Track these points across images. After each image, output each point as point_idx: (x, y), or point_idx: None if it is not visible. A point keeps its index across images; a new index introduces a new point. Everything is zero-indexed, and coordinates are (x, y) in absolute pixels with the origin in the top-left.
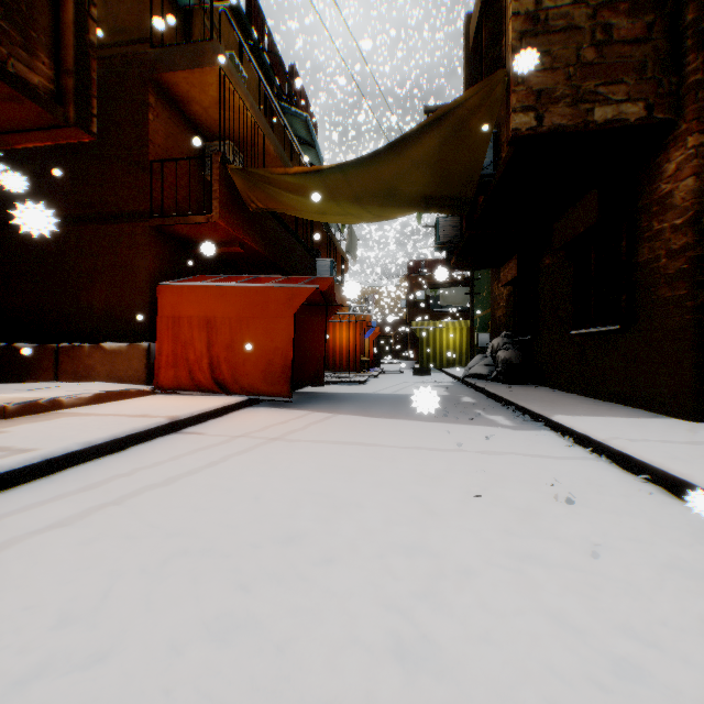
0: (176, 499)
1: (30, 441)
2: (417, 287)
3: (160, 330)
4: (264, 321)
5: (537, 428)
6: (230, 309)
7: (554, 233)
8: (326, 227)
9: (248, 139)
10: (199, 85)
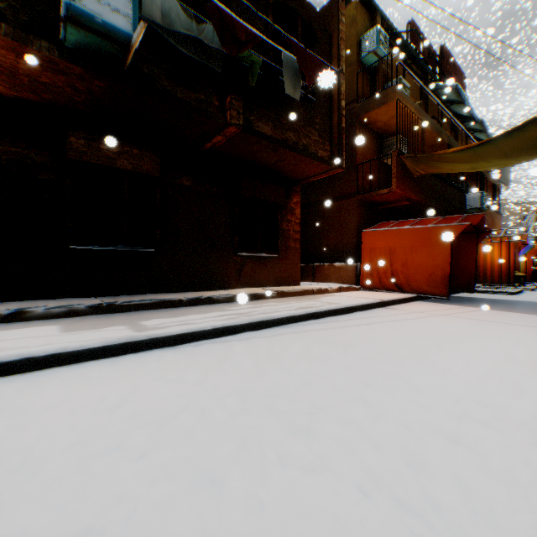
0: (403, 325)
1: (334, 301)
2: None
3: (362, 256)
4: (427, 248)
5: None
6: (404, 242)
7: None
8: None
9: (411, 128)
10: (383, 112)
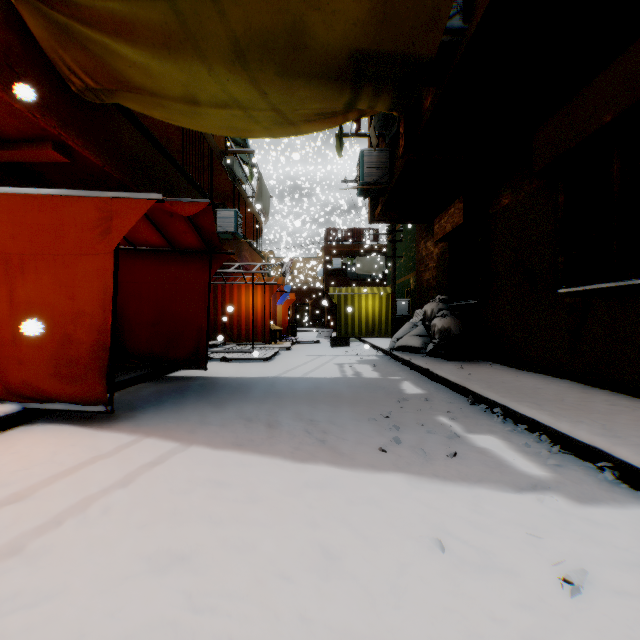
0: None
1: None
2: (334, 255)
3: None
4: (56, 261)
5: (615, 491)
6: None
7: (538, 145)
8: (231, 175)
9: None
10: None
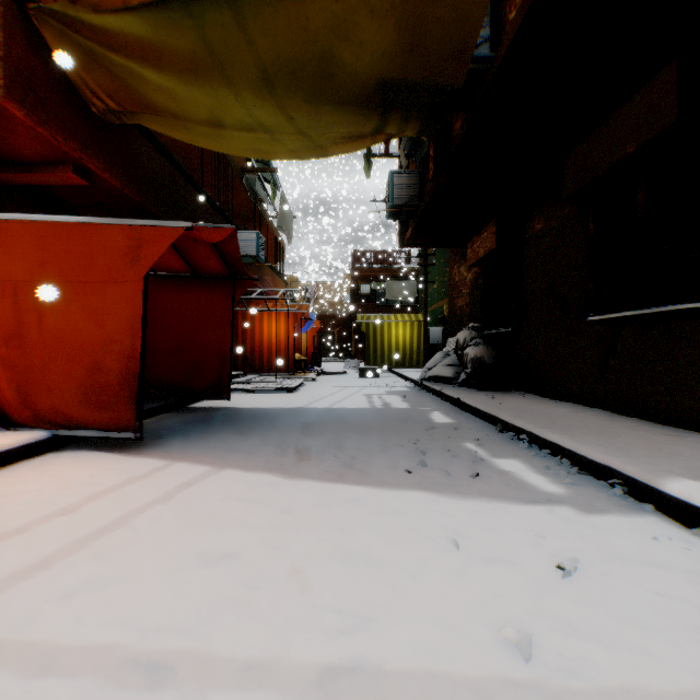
0: None
1: None
2: (362, 280)
3: None
4: (85, 289)
5: (621, 504)
6: (16, 265)
7: (568, 172)
8: (252, 194)
9: None
10: None
